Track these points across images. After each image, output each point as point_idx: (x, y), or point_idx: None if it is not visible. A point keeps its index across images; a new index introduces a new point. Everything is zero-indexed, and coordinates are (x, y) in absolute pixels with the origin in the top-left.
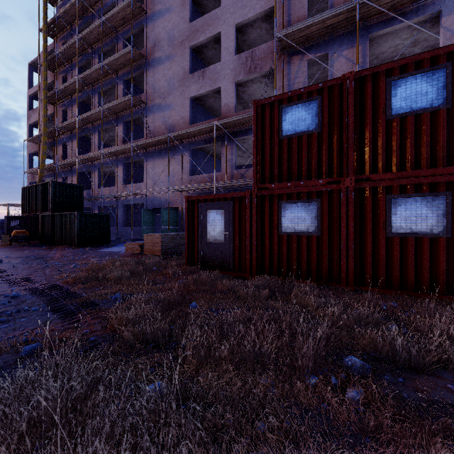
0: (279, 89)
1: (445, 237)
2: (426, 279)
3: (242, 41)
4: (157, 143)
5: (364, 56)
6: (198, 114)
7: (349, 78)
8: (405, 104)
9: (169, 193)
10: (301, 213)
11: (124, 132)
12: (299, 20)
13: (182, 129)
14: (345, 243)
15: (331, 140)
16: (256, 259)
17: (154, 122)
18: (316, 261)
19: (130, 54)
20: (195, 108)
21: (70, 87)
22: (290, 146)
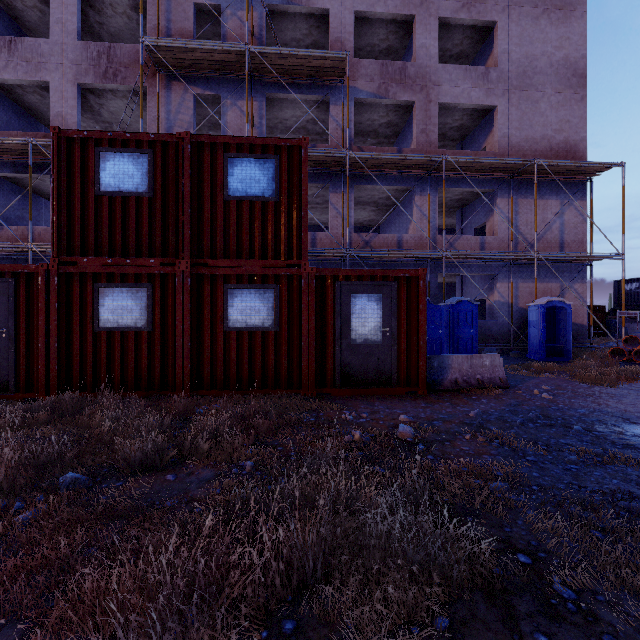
0: (154, 121)
1: (274, 330)
2: (259, 374)
3: (97, 22)
4: None
5: (261, 116)
6: (5, 115)
7: (185, 139)
8: (241, 187)
9: None
10: (127, 301)
11: None
12: (182, 35)
13: None
14: (181, 340)
15: (167, 210)
16: (57, 370)
17: None
18: (147, 365)
19: None
20: None
21: None
22: (113, 208)
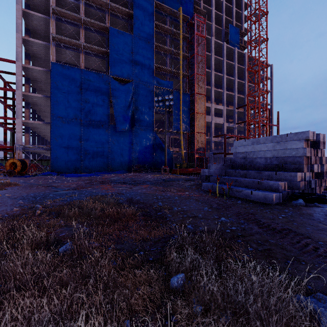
0: None
1: None
2: None
3: None
4: None
5: None
6: None
7: None
8: None
9: None
10: None
11: None
12: None
13: None
14: None
15: None
16: None
17: None
18: None
19: None
20: None
21: None
22: None
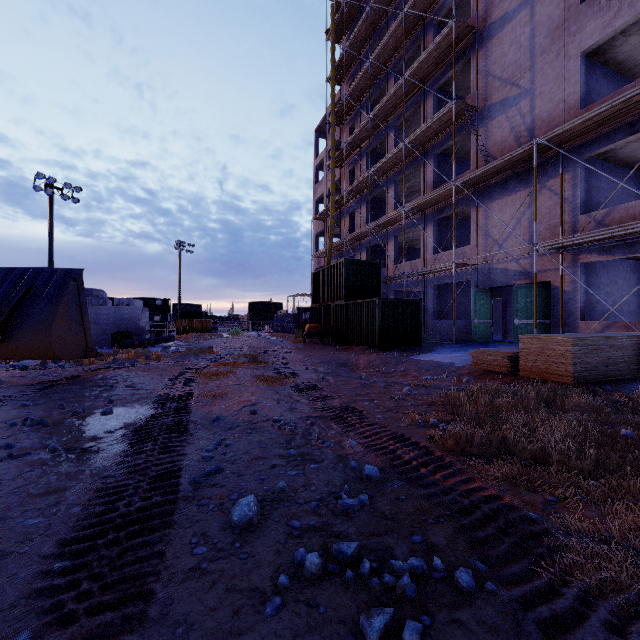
0: None
1: None
2: None
3: None
4: (502, 168)
5: None
6: (596, 84)
7: None
8: None
9: (525, 256)
10: None
11: (434, 171)
12: None
13: (560, 124)
14: None
15: None
16: None
17: (491, 135)
18: None
19: (448, 39)
20: (588, 75)
21: (360, 135)
22: None
